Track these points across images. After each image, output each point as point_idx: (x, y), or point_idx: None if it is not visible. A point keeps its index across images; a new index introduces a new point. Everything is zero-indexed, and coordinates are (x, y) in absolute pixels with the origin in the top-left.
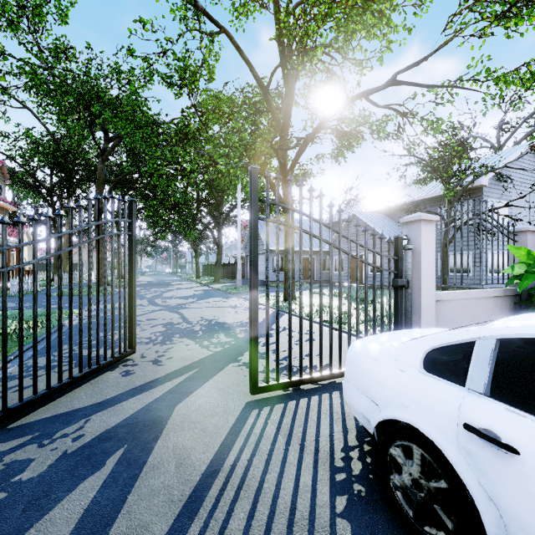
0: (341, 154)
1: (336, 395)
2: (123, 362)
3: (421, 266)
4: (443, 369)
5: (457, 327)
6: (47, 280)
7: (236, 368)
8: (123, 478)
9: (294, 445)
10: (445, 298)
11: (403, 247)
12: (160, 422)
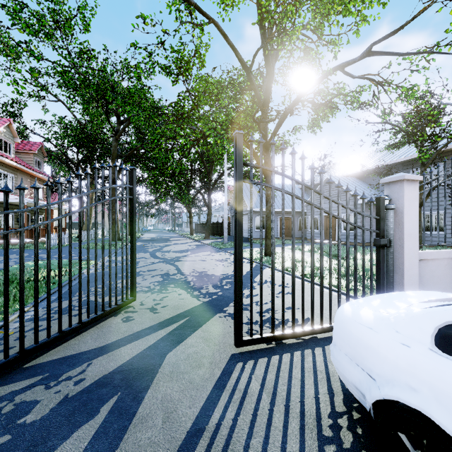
0: (317, 124)
1: (318, 352)
2: (125, 308)
3: (404, 225)
4: None
5: (441, 286)
6: (59, 238)
7: (222, 318)
8: (113, 429)
9: (279, 406)
10: (429, 257)
11: (384, 207)
12: (151, 370)
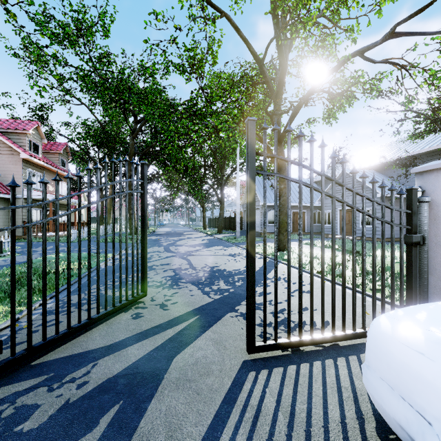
0: (332, 115)
1: (342, 363)
2: (136, 304)
3: None
4: None
5: None
6: (68, 233)
7: (234, 318)
8: None
9: (298, 431)
10: None
11: (417, 200)
12: (157, 376)
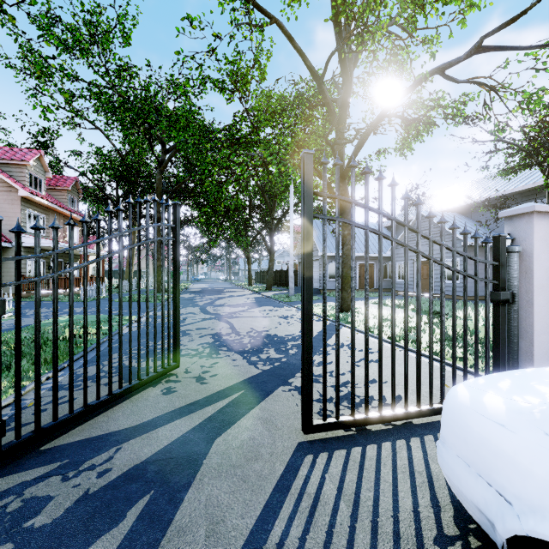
0: (407, 145)
1: (415, 444)
2: (166, 377)
3: (534, 274)
4: None
5: None
6: (84, 290)
7: (287, 393)
8: (141, 543)
9: (363, 522)
10: None
11: (505, 250)
12: (194, 461)
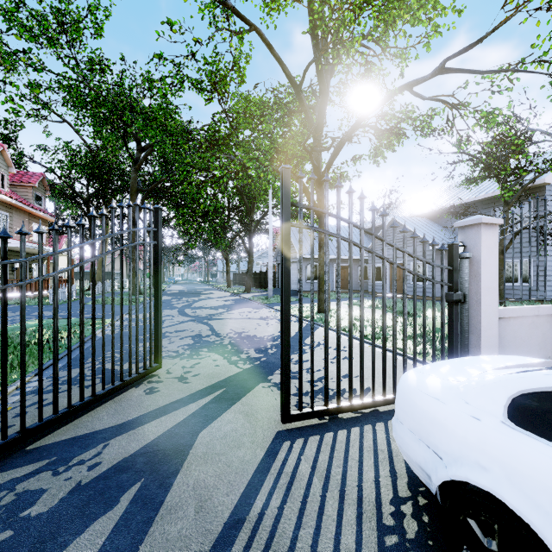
0: (380, 154)
1: (380, 428)
2: (148, 378)
3: (481, 277)
4: (538, 422)
5: (524, 349)
6: (68, 293)
7: (266, 389)
8: (136, 522)
9: (333, 492)
10: (510, 314)
11: (458, 256)
12: (181, 452)
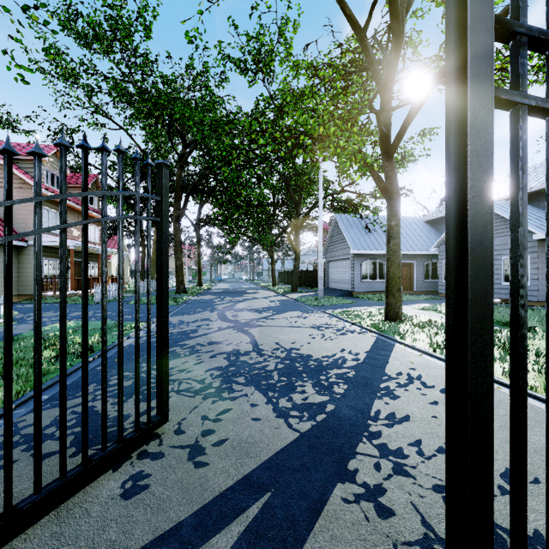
0: None
1: None
2: (143, 442)
3: None
4: None
5: None
6: None
7: (353, 509)
8: None
9: None
10: None
11: None
12: None
